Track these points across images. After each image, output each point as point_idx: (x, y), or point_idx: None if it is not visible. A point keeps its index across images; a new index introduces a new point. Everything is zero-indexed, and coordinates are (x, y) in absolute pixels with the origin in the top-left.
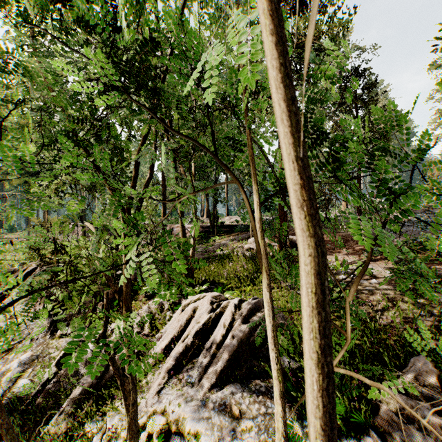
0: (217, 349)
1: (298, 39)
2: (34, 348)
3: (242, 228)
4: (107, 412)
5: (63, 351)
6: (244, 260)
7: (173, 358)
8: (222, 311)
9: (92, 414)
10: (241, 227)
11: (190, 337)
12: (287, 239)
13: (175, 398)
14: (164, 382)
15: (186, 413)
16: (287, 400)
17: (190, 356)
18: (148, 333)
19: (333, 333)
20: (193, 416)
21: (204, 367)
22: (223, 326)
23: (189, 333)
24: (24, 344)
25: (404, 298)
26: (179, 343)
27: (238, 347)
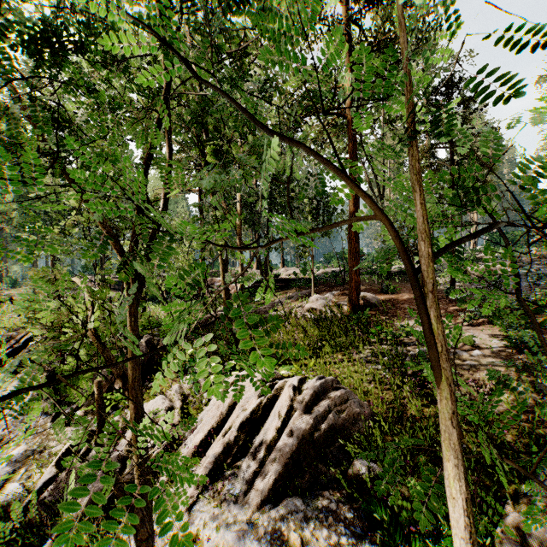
0: (269, 448)
1: (375, 38)
2: (30, 440)
3: (302, 283)
4: (120, 533)
5: (67, 446)
6: (304, 324)
7: (210, 459)
8: (277, 394)
9: (100, 536)
10: (300, 281)
11: (234, 430)
12: (360, 297)
13: (212, 517)
14: (198, 493)
15: (227, 541)
16: (367, 522)
17: (233, 456)
18: (179, 422)
19: (428, 426)
20: (237, 545)
21: (251, 473)
22: (278, 416)
23: (232, 424)
24: (17, 434)
25: (519, 376)
26: (219, 438)
27: (299, 445)
